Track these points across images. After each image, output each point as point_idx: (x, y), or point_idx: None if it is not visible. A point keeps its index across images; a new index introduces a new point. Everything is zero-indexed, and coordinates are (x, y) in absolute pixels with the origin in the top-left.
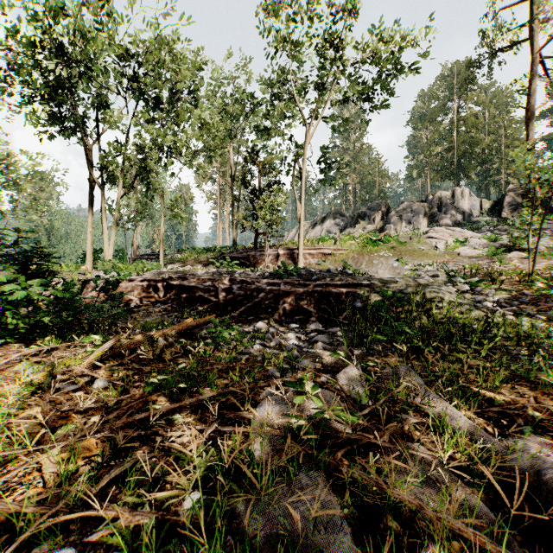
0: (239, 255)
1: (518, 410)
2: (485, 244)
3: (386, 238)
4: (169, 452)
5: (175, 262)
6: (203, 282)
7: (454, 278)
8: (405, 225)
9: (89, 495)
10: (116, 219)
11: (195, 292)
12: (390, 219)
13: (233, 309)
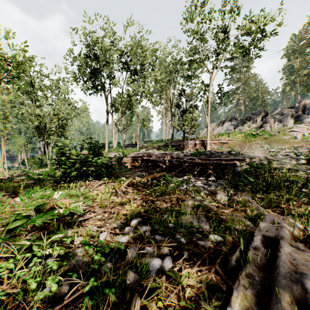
0: (175, 144)
1: (290, 210)
2: None
3: (262, 133)
4: (158, 207)
5: (143, 148)
6: (159, 158)
7: (298, 156)
8: (277, 124)
9: (141, 211)
10: (118, 128)
11: (155, 162)
12: (267, 120)
13: (173, 171)
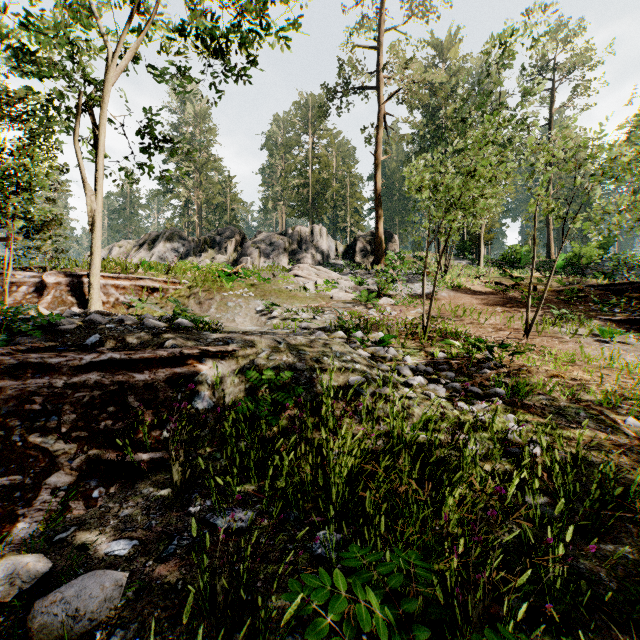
0: None
1: None
2: (354, 288)
3: (244, 272)
4: None
5: None
6: None
7: (355, 334)
8: (264, 260)
9: None
10: None
11: None
12: (247, 250)
13: None
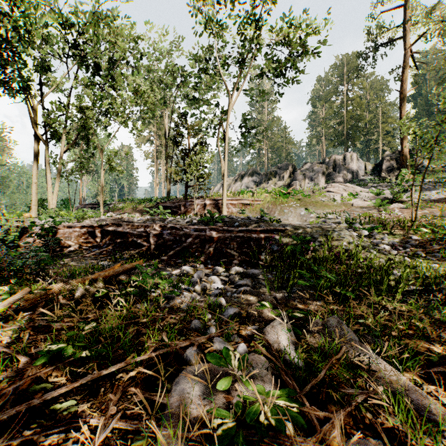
0: (172, 204)
1: None
2: (372, 197)
3: (294, 192)
4: None
5: (116, 210)
6: (136, 229)
7: (354, 225)
8: (308, 182)
9: None
10: (59, 171)
11: (129, 237)
12: (296, 176)
13: (163, 253)
